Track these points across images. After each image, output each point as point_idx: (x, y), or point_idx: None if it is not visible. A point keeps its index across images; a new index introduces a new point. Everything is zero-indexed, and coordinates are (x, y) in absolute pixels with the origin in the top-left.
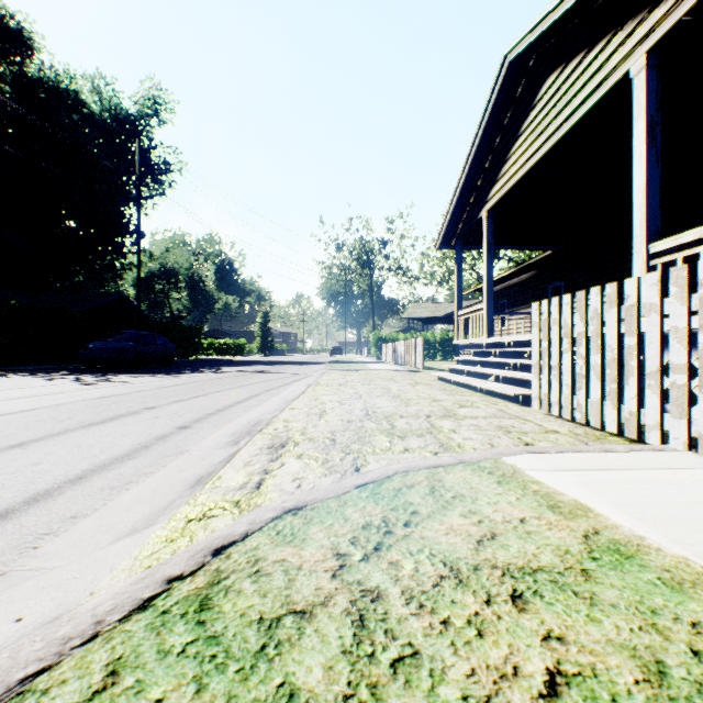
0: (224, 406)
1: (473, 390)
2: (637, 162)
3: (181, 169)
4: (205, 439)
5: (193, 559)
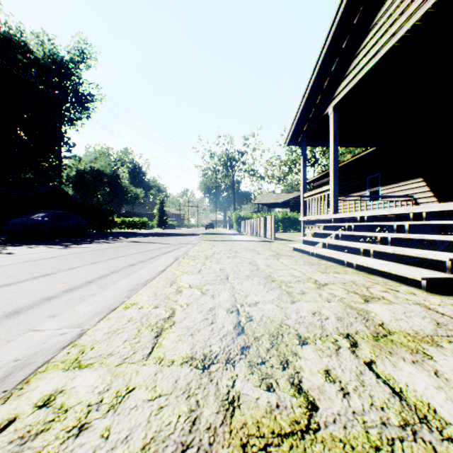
0: (36, 301)
1: (338, 263)
2: None
3: (101, 99)
4: None
5: None
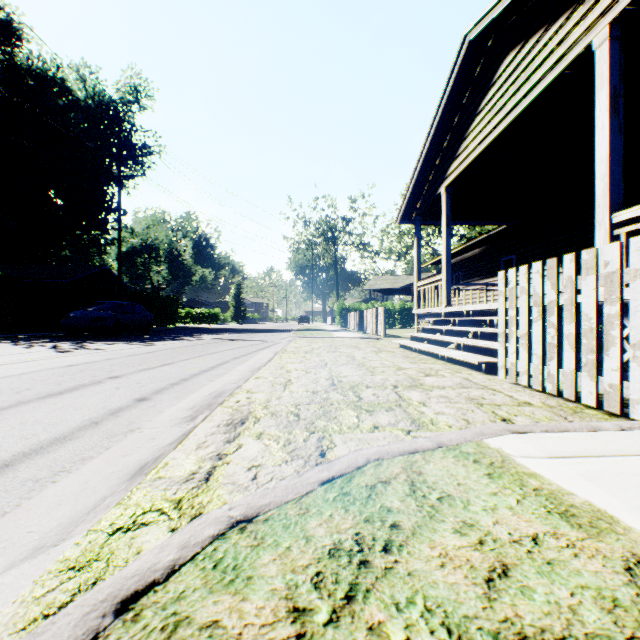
0: (189, 375)
1: (435, 357)
2: (600, 132)
3: (160, 152)
4: (161, 414)
5: (84, 623)
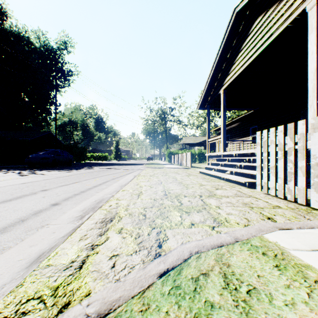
0: (86, 189)
1: (219, 178)
2: (310, 56)
3: (78, 74)
4: (63, 214)
5: None
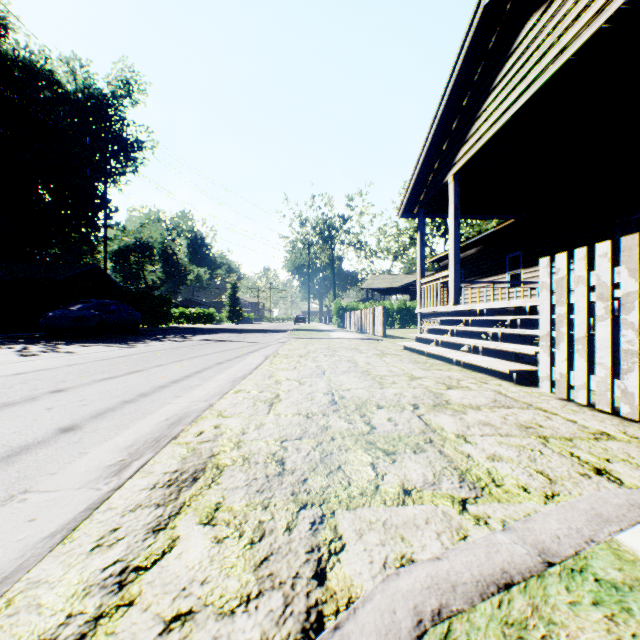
0: (153, 388)
1: (448, 362)
2: None
3: (153, 147)
4: (78, 459)
5: None
